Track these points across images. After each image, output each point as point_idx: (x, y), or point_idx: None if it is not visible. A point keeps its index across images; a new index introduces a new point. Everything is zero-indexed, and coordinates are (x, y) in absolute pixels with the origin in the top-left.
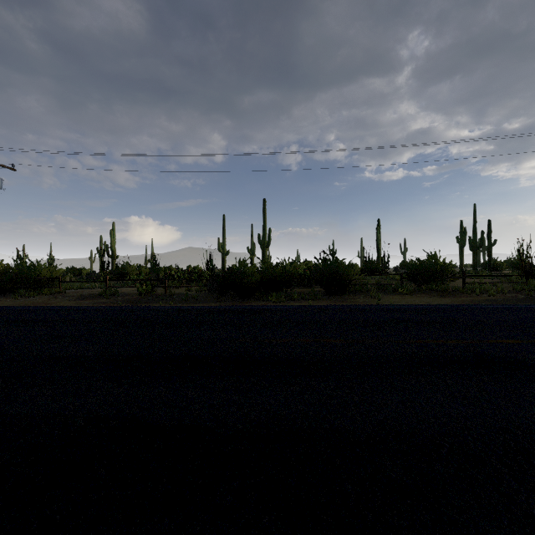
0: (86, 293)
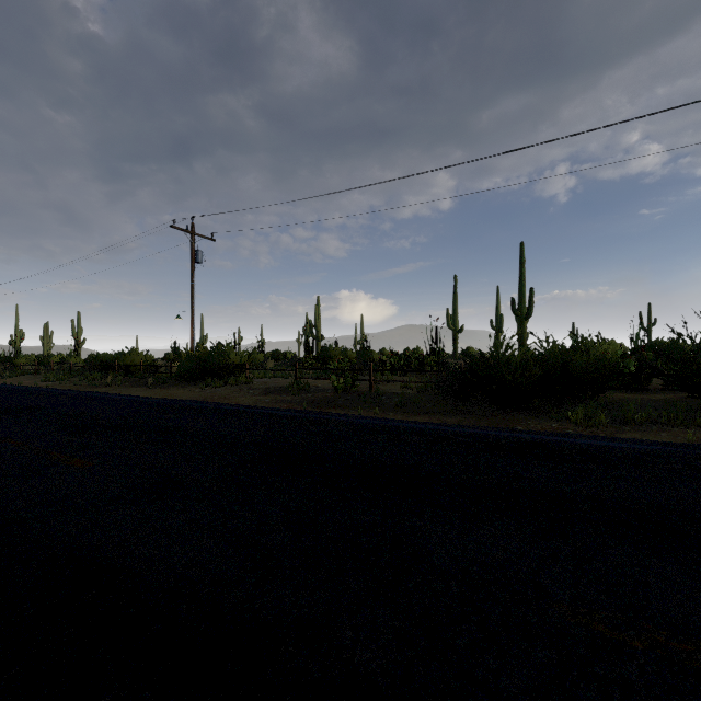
0: (273, 386)
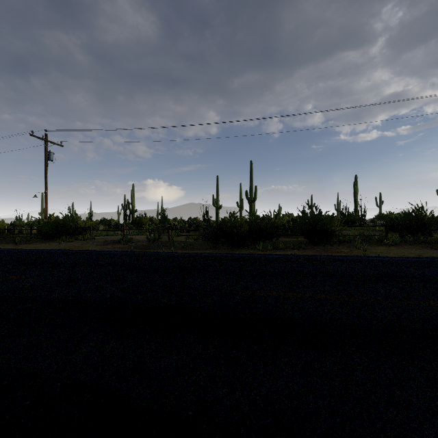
0: (109, 240)
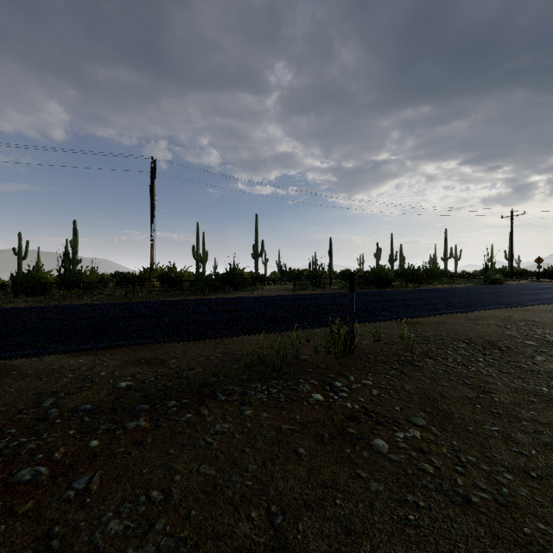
0: (281, 289)
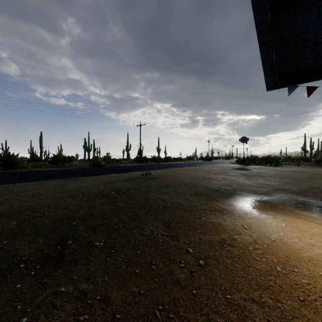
0: None
